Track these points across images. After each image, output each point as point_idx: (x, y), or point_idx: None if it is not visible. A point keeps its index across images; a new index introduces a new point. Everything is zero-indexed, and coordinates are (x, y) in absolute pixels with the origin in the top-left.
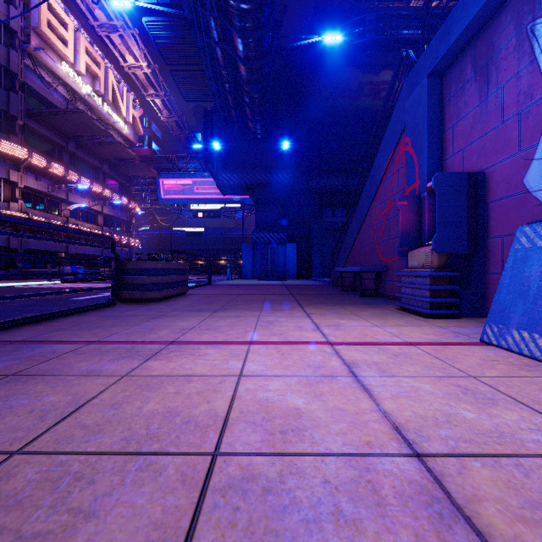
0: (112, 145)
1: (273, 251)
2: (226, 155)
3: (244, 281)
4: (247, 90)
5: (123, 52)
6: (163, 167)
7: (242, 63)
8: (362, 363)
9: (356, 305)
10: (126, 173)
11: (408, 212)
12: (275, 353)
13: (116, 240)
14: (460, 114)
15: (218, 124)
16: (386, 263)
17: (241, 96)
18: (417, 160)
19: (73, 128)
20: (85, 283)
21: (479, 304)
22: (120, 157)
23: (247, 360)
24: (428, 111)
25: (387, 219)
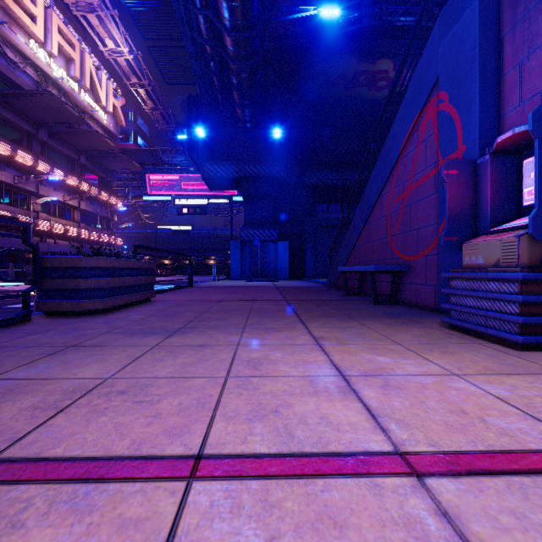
0: (88, 134)
1: (263, 250)
2: (212, 145)
3: (231, 282)
4: (234, 68)
5: (102, 35)
6: (147, 161)
7: (228, 33)
8: None
9: (378, 319)
10: (106, 166)
11: (459, 186)
12: None
13: (95, 238)
14: (535, 41)
15: (204, 111)
16: (406, 261)
17: (228, 78)
18: (459, 119)
19: (43, 113)
20: None
21: None
22: (99, 149)
23: None
24: (480, 46)
25: (407, 205)
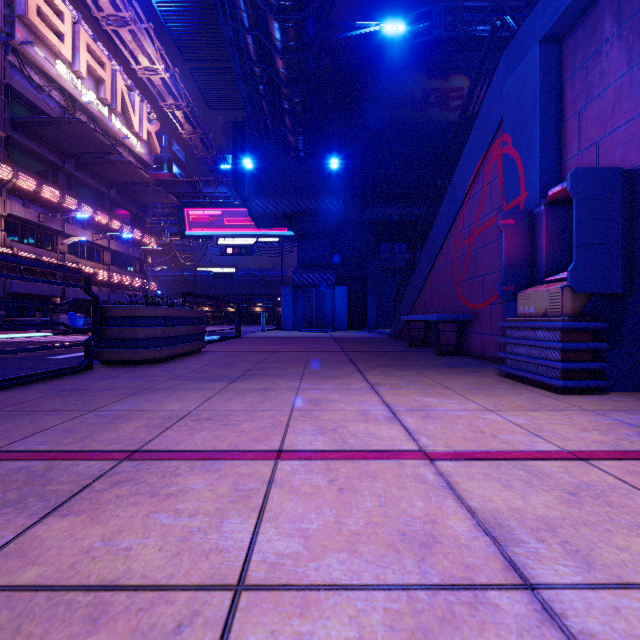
0: (120, 165)
1: (318, 296)
2: (261, 176)
3: (282, 333)
4: (286, 92)
5: (134, 51)
6: (184, 194)
7: (280, 55)
8: (518, 525)
9: (437, 368)
10: (139, 200)
11: (515, 235)
12: (325, 488)
13: (126, 283)
14: (592, 92)
15: (251, 139)
16: (472, 310)
17: (279, 101)
18: (522, 164)
19: (70, 143)
20: (83, 335)
21: (635, 371)
22: (131, 181)
23: (266, 513)
24: (540, 92)
25: (473, 250)
